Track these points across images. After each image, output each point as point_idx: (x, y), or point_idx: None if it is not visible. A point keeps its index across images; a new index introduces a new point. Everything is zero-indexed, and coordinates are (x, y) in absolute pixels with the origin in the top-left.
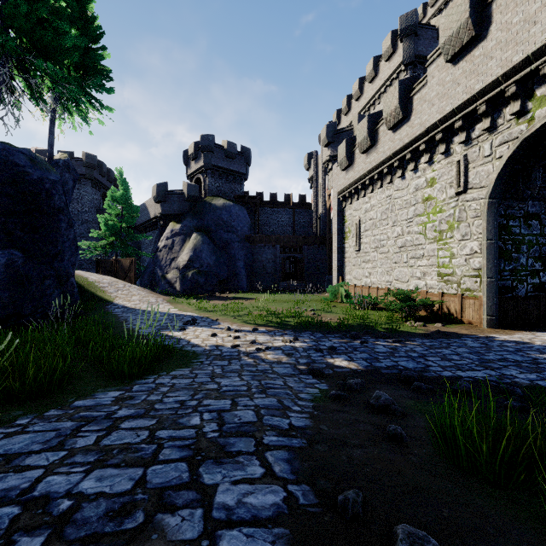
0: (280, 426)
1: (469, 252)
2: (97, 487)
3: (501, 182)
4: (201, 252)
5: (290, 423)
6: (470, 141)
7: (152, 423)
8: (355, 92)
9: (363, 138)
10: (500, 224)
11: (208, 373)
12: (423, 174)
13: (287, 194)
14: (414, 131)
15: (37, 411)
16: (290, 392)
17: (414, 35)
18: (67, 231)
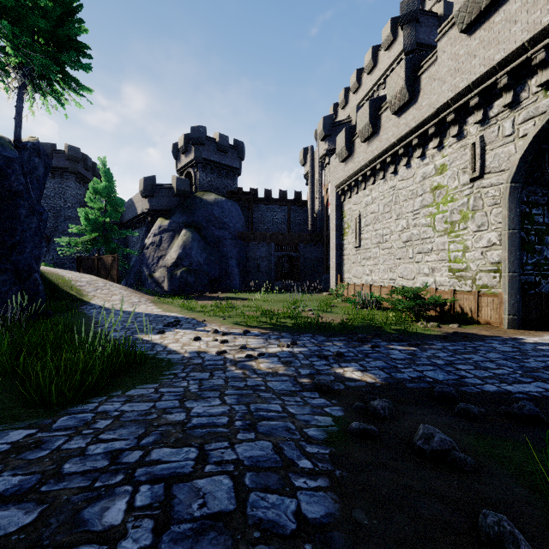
0: (279, 522)
1: (486, 244)
2: None
3: (525, 164)
4: (191, 250)
5: (298, 511)
6: (487, 120)
7: (24, 522)
8: (353, 84)
9: (364, 125)
10: (522, 212)
11: (179, 391)
12: (432, 161)
13: (282, 191)
14: (422, 114)
15: None
16: (292, 426)
17: (415, 22)
18: (28, 219)
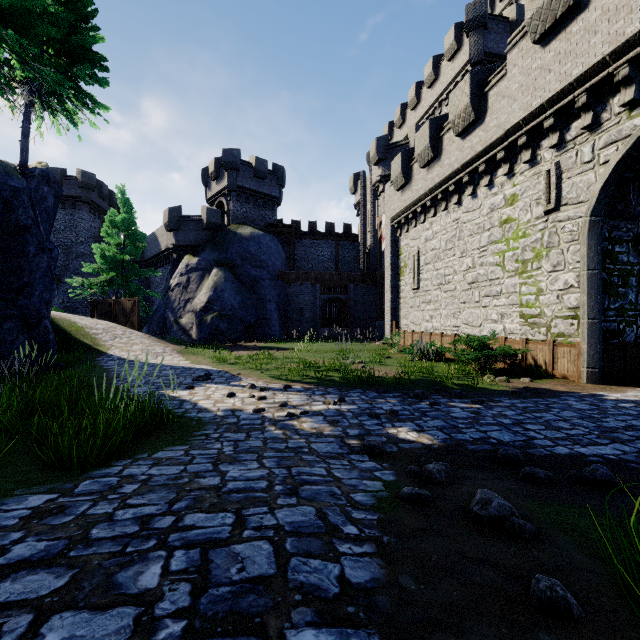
0: (321, 586)
1: (563, 286)
2: None
3: (607, 195)
4: (223, 292)
5: (342, 576)
6: (564, 144)
7: (56, 586)
8: (411, 100)
9: (423, 148)
10: (603, 250)
11: (212, 454)
12: (501, 190)
13: (329, 224)
14: (489, 136)
15: None
16: (337, 491)
17: (483, 28)
18: (38, 257)
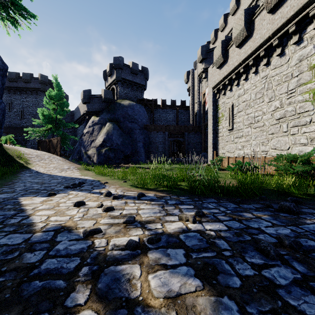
0: None
1: None
2: None
3: None
4: (112, 136)
5: None
6: None
7: None
8: (221, 25)
9: (239, 31)
10: None
11: None
12: (310, 42)
13: (173, 100)
14: (301, 0)
15: None
16: None
17: None
18: None
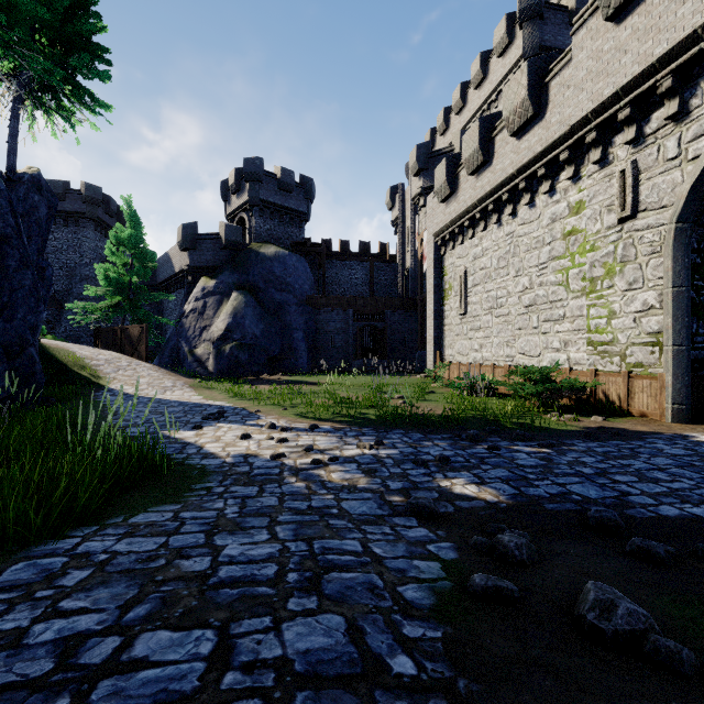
0: None
1: (641, 307)
2: None
3: (697, 197)
4: (244, 319)
5: None
6: (642, 139)
7: None
8: (455, 102)
9: (472, 152)
10: (691, 264)
11: (209, 518)
12: (564, 197)
13: (364, 243)
14: (550, 134)
15: None
16: (378, 581)
17: (538, 18)
18: (20, 274)
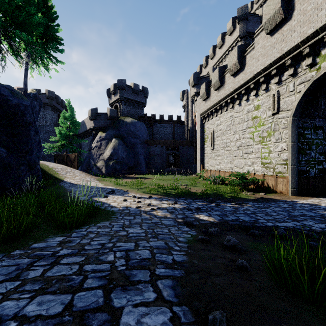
0: (166, 261)
1: (280, 149)
2: (37, 310)
3: (300, 107)
4: (118, 150)
5: (173, 259)
6: (281, 82)
7: (81, 259)
8: (210, 54)
9: (215, 81)
10: (299, 133)
11: (121, 224)
12: (252, 102)
13: (170, 115)
14: (246, 77)
15: (7, 251)
16: (172, 237)
17: (246, 20)
18: (35, 136)
